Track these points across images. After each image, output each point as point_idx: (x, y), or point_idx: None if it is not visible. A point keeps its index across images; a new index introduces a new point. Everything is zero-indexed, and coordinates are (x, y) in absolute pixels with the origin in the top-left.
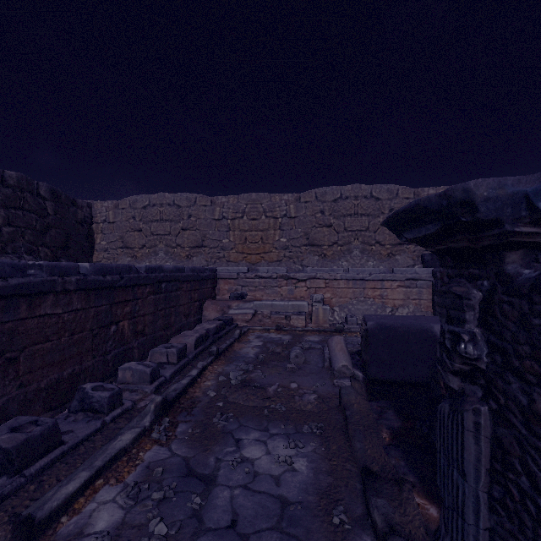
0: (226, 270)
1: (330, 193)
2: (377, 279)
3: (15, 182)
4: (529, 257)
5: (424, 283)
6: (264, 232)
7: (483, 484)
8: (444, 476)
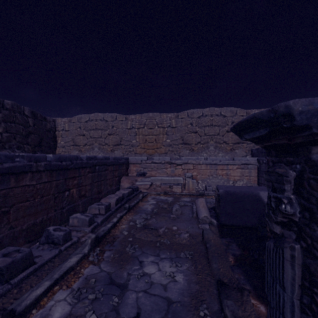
0: (134, 159)
1: (196, 112)
2: (224, 164)
3: (10, 106)
4: None
5: (252, 166)
6: (156, 136)
7: (297, 294)
8: (270, 287)
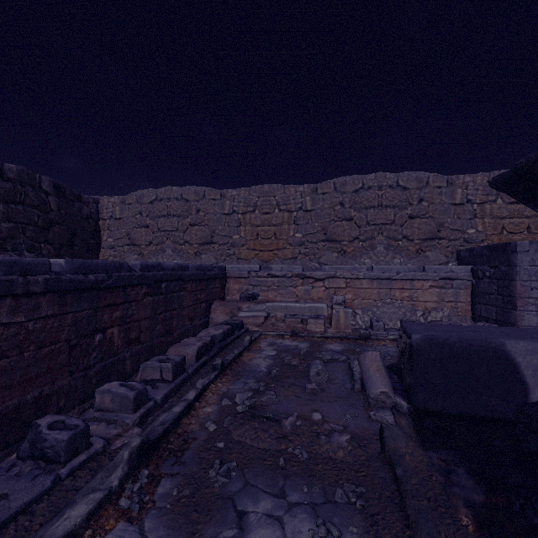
0: (236, 269)
1: (351, 183)
2: (406, 278)
3: (15, 175)
4: None
5: (462, 283)
6: (277, 227)
7: None
8: None
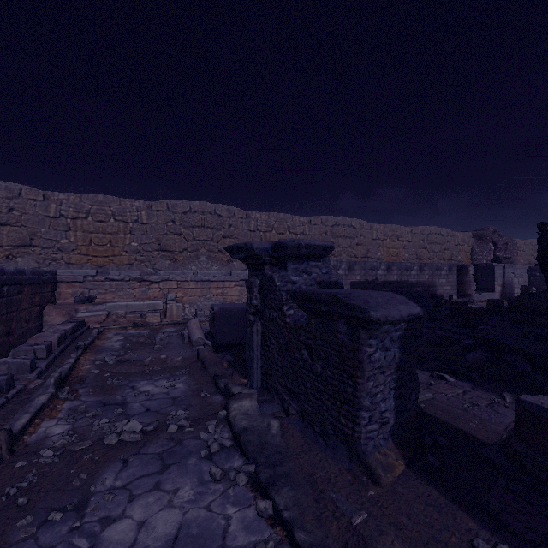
0: (69, 273)
1: (181, 206)
2: (220, 280)
3: None
4: (271, 268)
5: None
6: (113, 236)
7: (259, 351)
8: (248, 358)
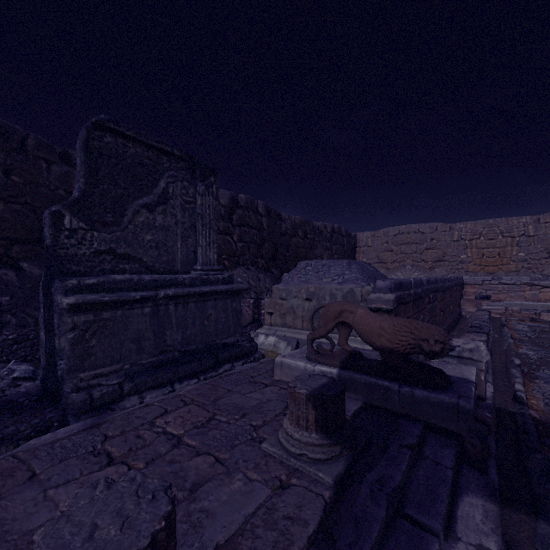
0: (471, 279)
1: None
2: None
3: (336, 230)
4: None
5: None
6: (501, 249)
7: None
8: None
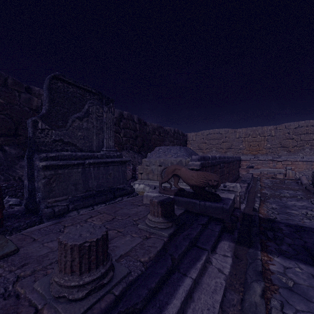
0: (244, 157)
1: (293, 125)
2: None
3: (176, 131)
4: None
5: None
6: (259, 142)
7: None
8: None
